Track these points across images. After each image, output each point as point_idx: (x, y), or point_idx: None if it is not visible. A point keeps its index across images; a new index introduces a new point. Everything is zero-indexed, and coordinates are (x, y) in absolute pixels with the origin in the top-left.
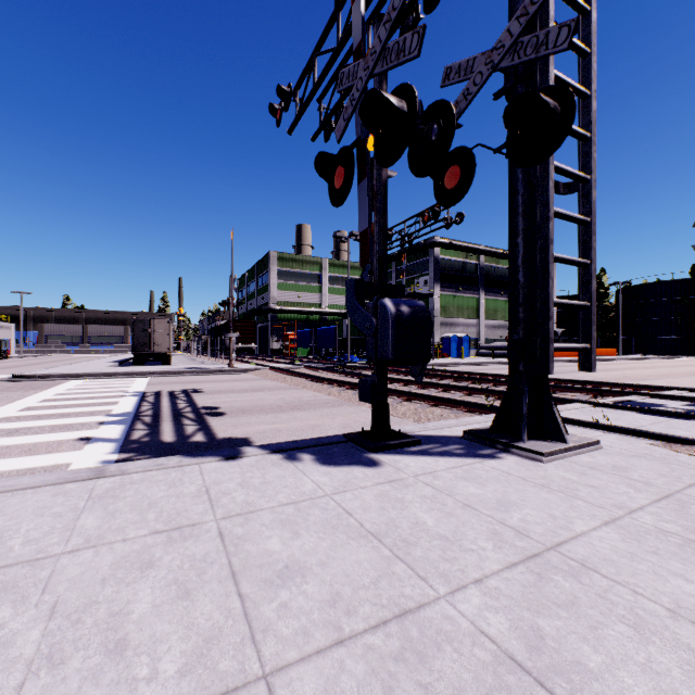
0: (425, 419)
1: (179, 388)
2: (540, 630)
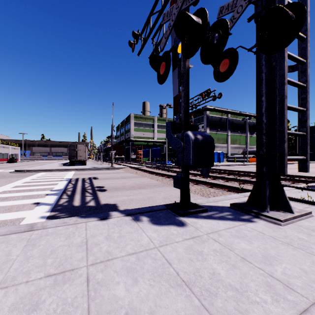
0: (206, 194)
1: (87, 176)
2: None
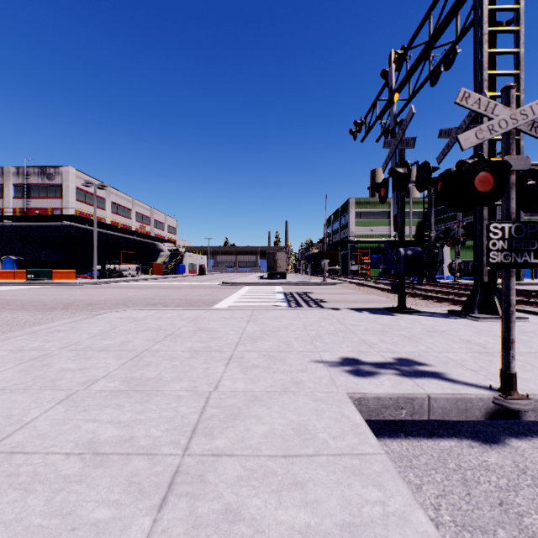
0: None
1: (299, 291)
2: (416, 335)
